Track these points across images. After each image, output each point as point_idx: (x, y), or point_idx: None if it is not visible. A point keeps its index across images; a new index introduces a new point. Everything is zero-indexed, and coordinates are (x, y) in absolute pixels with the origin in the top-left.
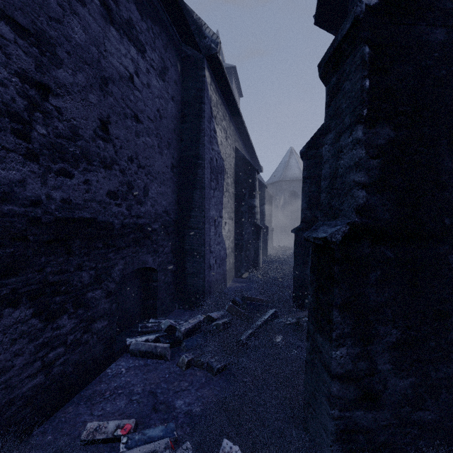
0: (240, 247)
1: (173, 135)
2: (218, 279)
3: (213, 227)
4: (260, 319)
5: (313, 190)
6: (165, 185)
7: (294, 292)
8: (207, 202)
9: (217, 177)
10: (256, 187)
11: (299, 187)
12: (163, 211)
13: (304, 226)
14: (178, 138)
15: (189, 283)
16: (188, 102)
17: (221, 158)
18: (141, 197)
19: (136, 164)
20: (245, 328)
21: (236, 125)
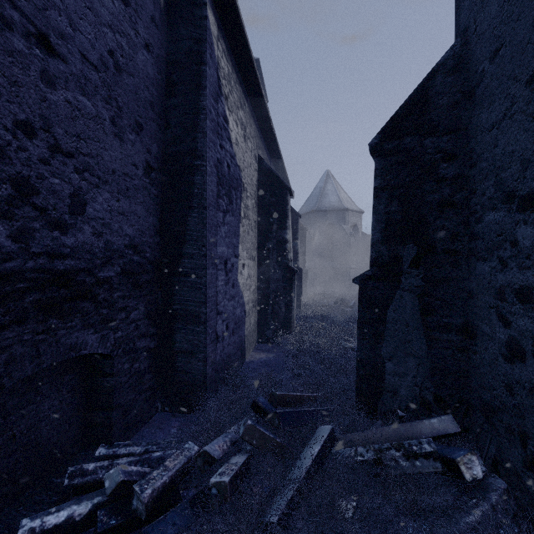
0: (265, 299)
1: (148, 112)
2: (231, 353)
3: (222, 272)
4: (305, 452)
5: (393, 209)
6: (132, 197)
7: (358, 385)
8: (210, 232)
9: (230, 193)
10: (288, 213)
11: (338, 220)
12: (125, 246)
13: (377, 273)
14: (159, 121)
15: (180, 368)
16: (178, 62)
17: (236, 165)
18: (62, 215)
19: (47, 143)
20: (278, 488)
21: (260, 125)
